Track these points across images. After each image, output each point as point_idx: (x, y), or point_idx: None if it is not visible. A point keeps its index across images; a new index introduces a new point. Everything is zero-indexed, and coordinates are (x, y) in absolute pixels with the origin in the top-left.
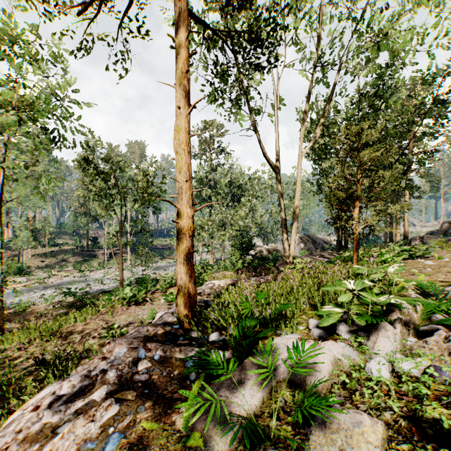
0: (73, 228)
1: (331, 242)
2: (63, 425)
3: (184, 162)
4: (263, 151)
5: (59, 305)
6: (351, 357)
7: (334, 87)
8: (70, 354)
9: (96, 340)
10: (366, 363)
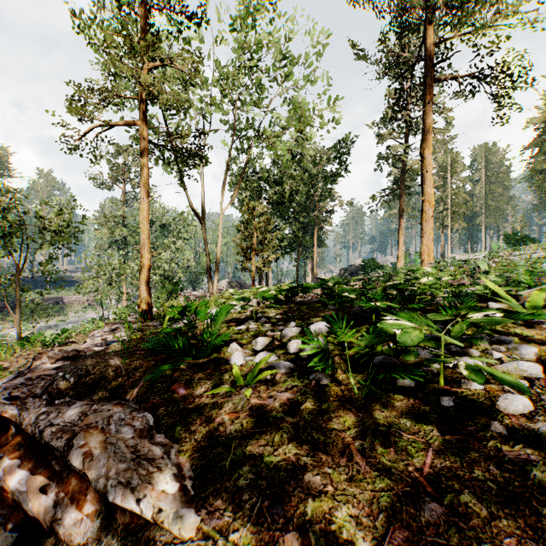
0: None
1: None
2: (117, 333)
3: (146, 228)
4: (190, 204)
5: None
6: None
7: (246, 164)
8: None
9: None
10: None
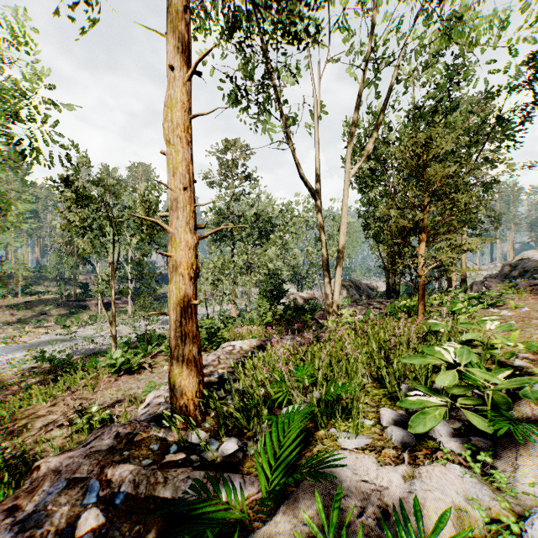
0: (56, 272)
1: (377, 288)
2: None
3: (181, 158)
4: (299, 171)
5: (32, 373)
6: (483, 502)
7: (389, 91)
8: (17, 457)
9: (64, 430)
10: (526, 527)
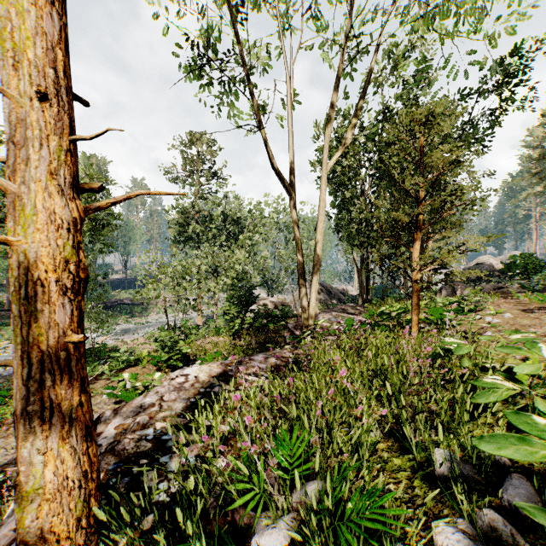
0: None
1: (348, 292)
2: None
3: (35, 31)
4: (271, 160)
5: None
6: None
7: (370, 75)
8: None
9: None
10: None
